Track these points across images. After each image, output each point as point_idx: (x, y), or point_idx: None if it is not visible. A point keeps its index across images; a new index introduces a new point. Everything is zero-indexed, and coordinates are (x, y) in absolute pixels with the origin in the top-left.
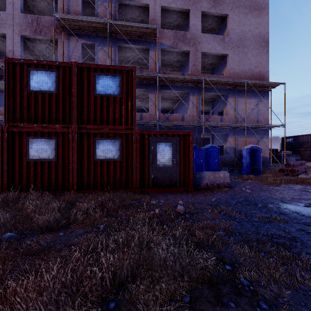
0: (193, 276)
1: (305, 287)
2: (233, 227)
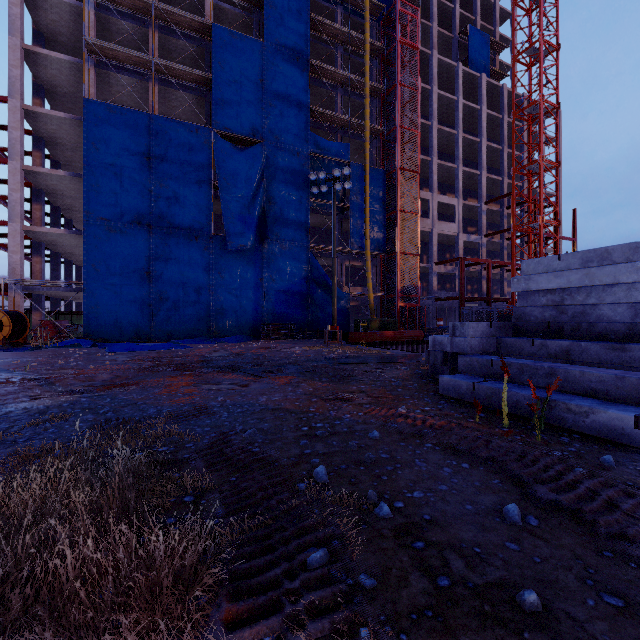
0: (160, 460)
1: (178, 430)
2: (44, 444)
